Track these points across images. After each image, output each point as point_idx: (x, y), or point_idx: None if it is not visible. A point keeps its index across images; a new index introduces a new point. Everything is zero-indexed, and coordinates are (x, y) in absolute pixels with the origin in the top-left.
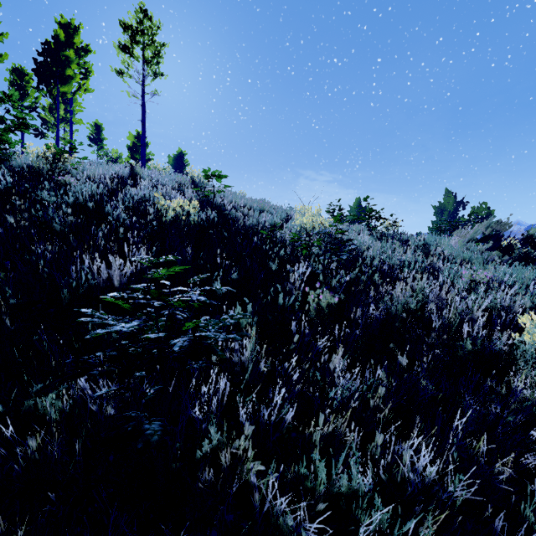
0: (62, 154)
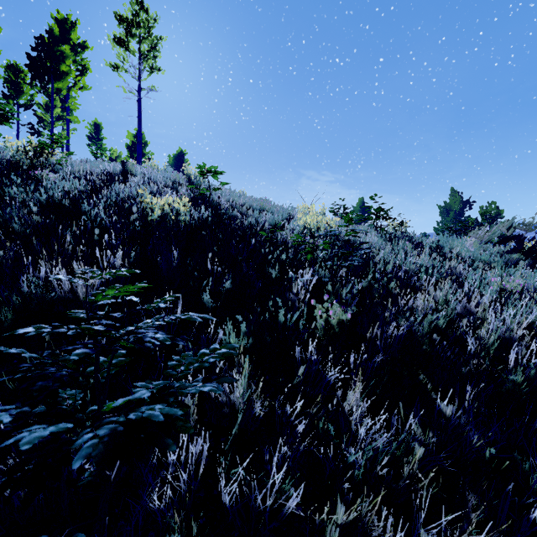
0: (44, 148)
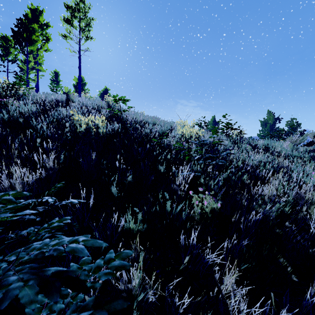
0: (14, 85)
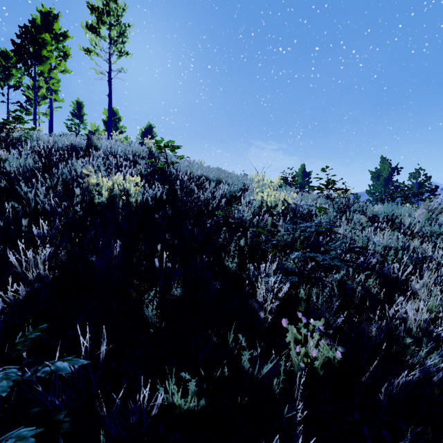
0: (4, 124)
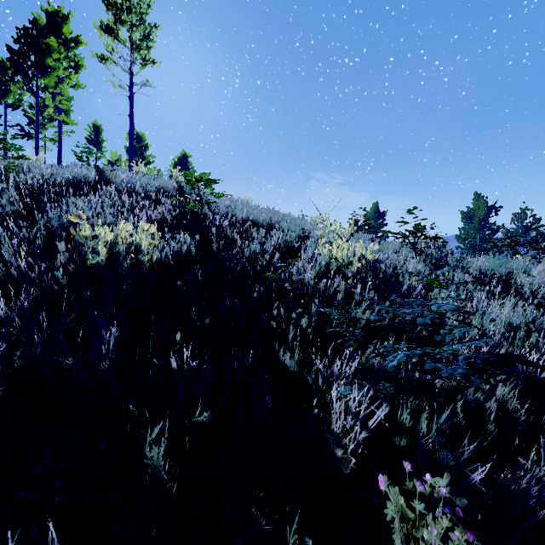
0: None
